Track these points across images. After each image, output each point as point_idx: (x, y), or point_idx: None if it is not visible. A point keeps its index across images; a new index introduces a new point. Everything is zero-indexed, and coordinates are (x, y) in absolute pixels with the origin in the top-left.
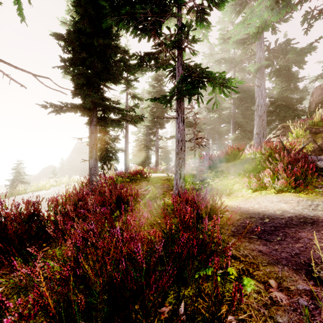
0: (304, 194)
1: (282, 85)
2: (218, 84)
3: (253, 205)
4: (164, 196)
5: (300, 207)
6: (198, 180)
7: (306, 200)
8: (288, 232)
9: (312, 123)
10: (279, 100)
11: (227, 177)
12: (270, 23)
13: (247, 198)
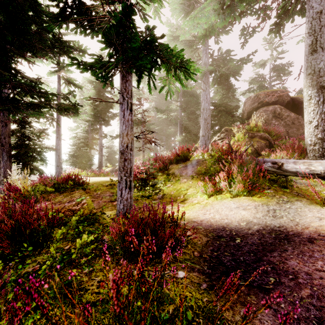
0: (257, 197)
1: (223, 92)
2: (175, 66)
3: (213, 215)
4: (105, 209)
5: (260, 214)
6: (148, 186)
7: (261, 205)
8: (275, 261)
9: (249, 128)
10: (221, 105)
11: (180, 180)
12: (216, 28)
13: (204, 205)
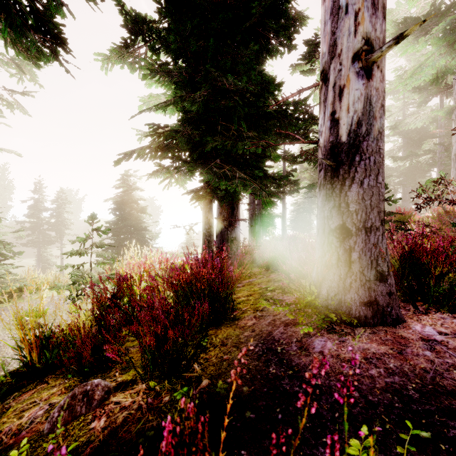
0: None
1: None
2: None
3: None
4: None
5: None
6: None
7: None
8: None
9: None
10: None
11: None
12: (452, 66)
13: None
